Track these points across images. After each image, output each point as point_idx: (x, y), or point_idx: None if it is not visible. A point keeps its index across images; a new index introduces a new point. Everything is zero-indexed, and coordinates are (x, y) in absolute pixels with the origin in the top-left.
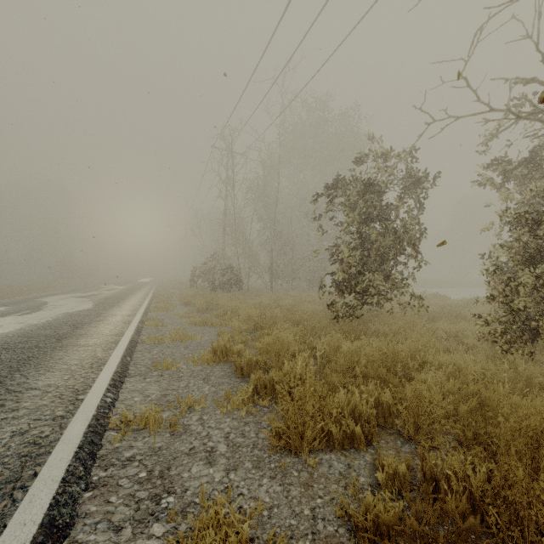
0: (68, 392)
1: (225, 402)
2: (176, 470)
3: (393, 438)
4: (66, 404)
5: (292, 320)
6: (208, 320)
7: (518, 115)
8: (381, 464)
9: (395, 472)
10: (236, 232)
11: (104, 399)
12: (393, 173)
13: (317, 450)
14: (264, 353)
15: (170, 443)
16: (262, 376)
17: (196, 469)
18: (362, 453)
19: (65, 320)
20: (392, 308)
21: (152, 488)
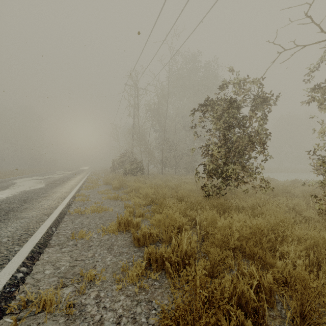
0: None
1: (122, 276)
2: None
3: (278, 323)
4: None
5: (177, 197)
6: (119, 196)
7: None
8: None
9: None
10: (140, 138)
11: (15, 274)
12: (248, 94)
13: None
14: (156, 227)
15: None
16: (153, 252)
17: None
18: None
19: (20, 197)
20: (247, 189)
21: None
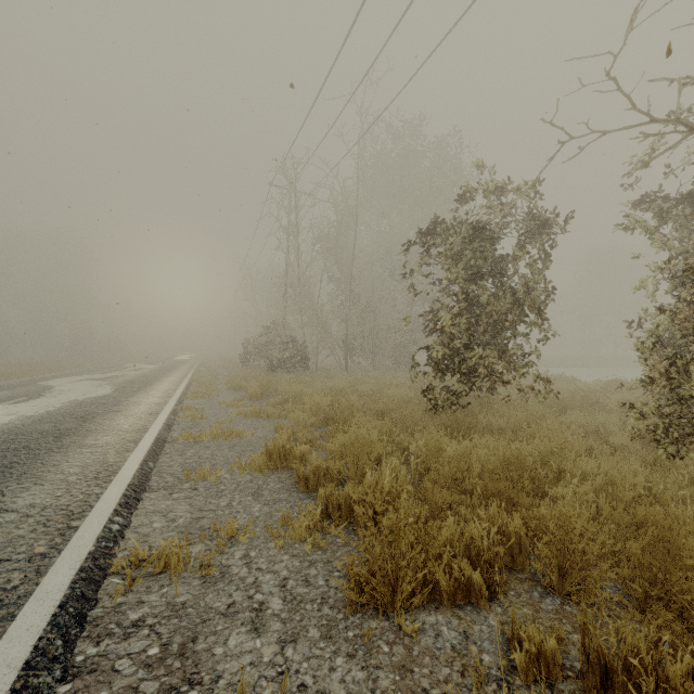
0: (58, 515)
1: (282, 530)
2: (205, 642)
3: (527, 587)
4: (52, 534)
5: (375, 411)
6: (263, 411)
7: (691, 126)
8: (515, 635)
9: (539, 649)
10: (301, 295)
11: (108, 526)
12: (511, 213)
13: (416, 607)
14: (338, 457)
15: (199, 595)
16: (334, 493)
17: (236, 641)
18: (483, 613)
19: (72, 411)
20: (509, 395)
21: (166, 675)
